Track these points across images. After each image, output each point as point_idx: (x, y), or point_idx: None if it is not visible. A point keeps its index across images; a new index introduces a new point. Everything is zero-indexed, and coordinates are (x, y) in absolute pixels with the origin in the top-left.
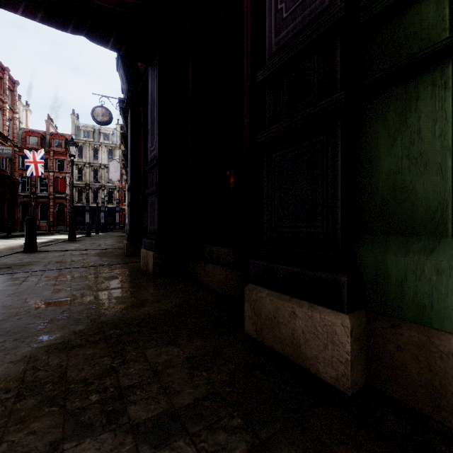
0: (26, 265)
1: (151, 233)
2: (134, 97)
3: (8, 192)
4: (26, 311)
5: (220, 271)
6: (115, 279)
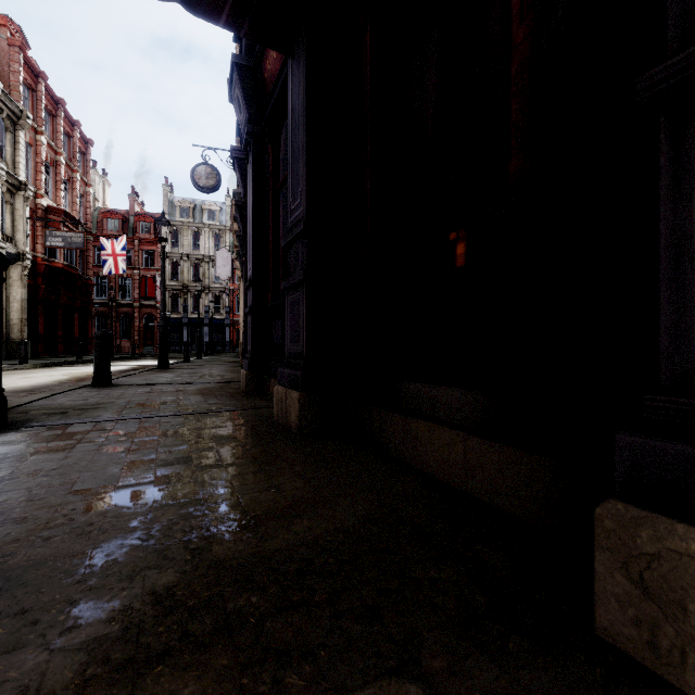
0: (90, 410)
1: (292, 357)
2: (258, 131)
3: (79, 299)
4: (66, 515)
5: (448, 438)
6: (232, 443)
